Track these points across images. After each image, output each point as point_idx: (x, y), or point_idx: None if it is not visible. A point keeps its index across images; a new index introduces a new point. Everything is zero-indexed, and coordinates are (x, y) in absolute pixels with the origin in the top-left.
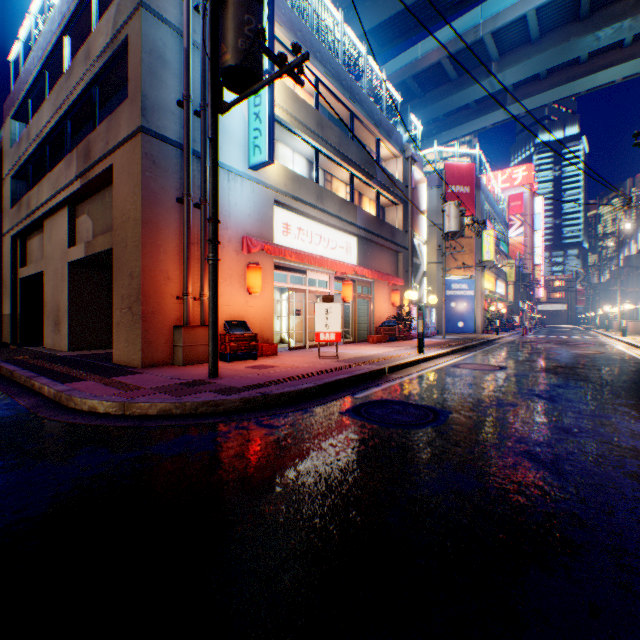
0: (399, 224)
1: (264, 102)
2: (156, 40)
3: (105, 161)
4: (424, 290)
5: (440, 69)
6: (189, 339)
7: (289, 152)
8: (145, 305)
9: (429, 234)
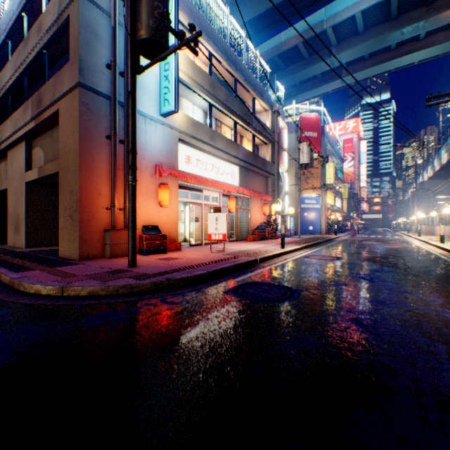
0: (268, 158)
1: (171, 68)
2: (90, 19)
3: (52, 107)
4: (286, 204)
5: (297, 50)
6: (115, 239)
7: (190, 105)
8: (82, 214)
9: (289, 165)
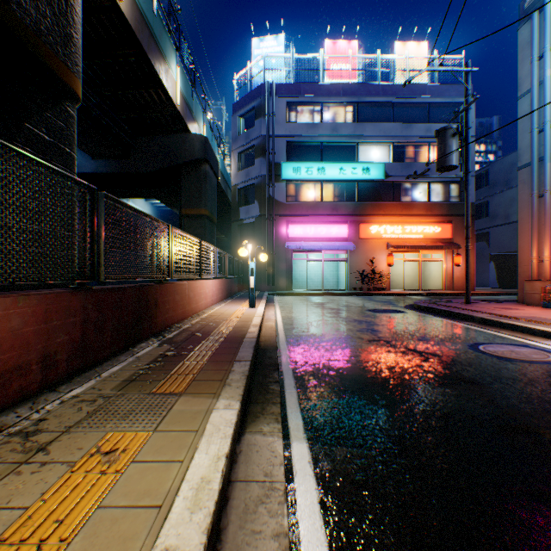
0: None
1: None
2: (524, 109)
3: None
4: None
5: None
6: (527, 288)
7: None
8: (518, 268)
9: None
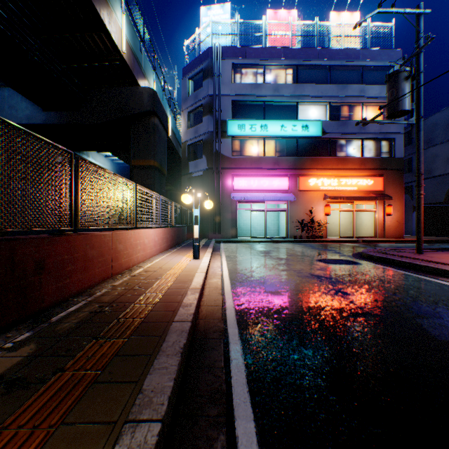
0: None
1: None
2: None
3: None
4: None
5: None
6: None
7: None
8: None
9: None
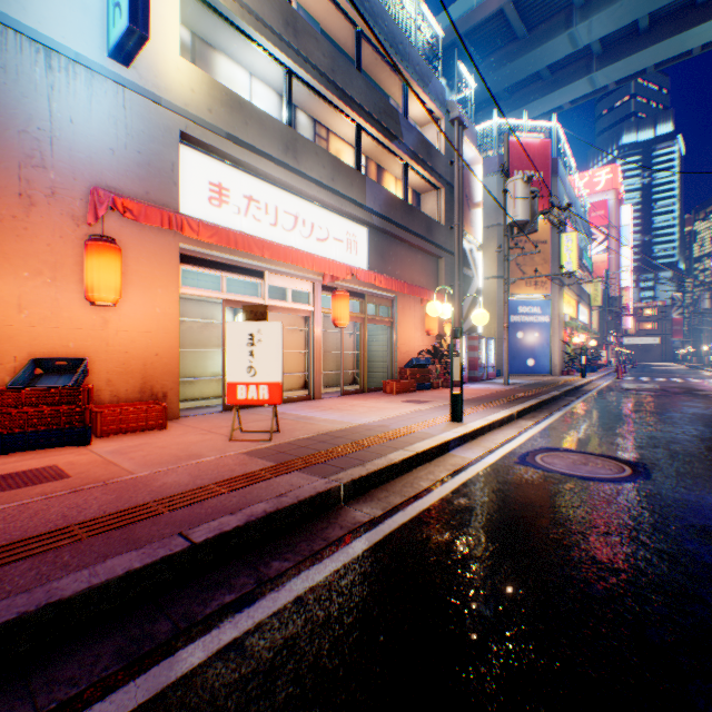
0: (440, 217)
1: None
2: None
3: None
4: None
5: (502, 22)
6: None
7: (240, 74)
8: None
9: (487, 238)
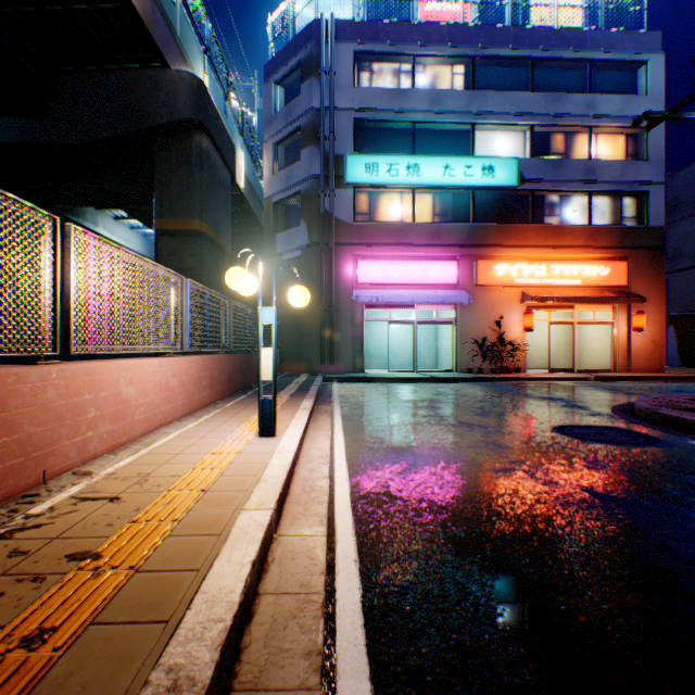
0: None
1: None
2: None
3: None
4: None
5: None
6: None
7: None
8: None
9: None
